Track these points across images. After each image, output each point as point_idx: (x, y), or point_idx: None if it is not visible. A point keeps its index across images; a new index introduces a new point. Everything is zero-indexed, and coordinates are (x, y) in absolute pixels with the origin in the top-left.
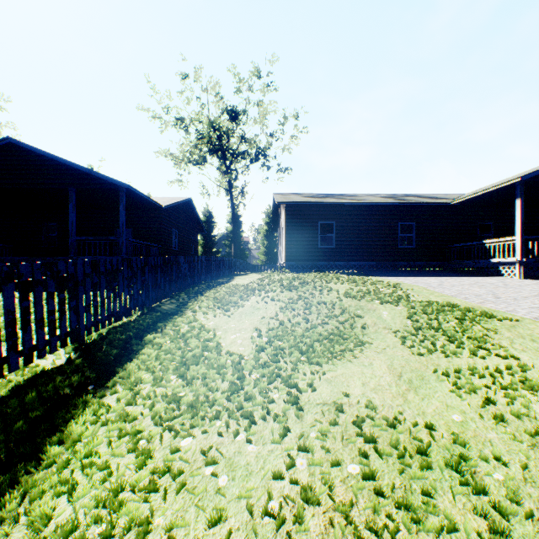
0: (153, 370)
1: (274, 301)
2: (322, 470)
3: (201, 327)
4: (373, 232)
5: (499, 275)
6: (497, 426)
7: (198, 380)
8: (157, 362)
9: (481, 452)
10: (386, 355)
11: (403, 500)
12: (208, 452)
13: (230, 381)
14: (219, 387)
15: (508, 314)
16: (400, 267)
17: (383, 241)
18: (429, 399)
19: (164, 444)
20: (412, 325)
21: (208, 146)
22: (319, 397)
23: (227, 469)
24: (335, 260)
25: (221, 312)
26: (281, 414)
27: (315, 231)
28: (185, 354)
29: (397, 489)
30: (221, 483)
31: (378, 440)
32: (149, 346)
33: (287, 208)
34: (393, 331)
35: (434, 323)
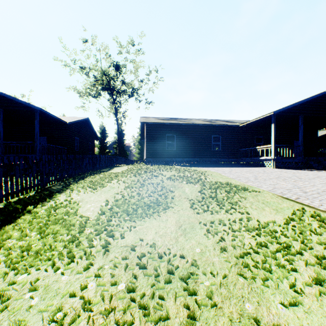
0: (22, 230)
1: (125, 183)
2: (103, 288)
3: (72, 200)
4: (197, 141)
5: (264, 166)
6: (221, 253)
7: (51, 235)
8: (27, 224)
9: (203, 270)
10: (178, 214)
11: (143, 303)
12: (35, 283)
13: (72, 235)
14: (63, 239)
15: (257, 188)
16: (213, 161)
17: (203, 146)
18: (191, 240)
19: (7, 279)
20: (199, 196)
21: (102, 85)
22: (125, 242)
23: (43, 293)
24: (176, 157)
25: (90, 190)
26: (95, 254)
27: (164, 140)
28: (51, 218)
29: (146, 296)
30: (32, 303)
31: (149, 266)
32: (28, 214)
33: (147, 126)
34: (189, 199)
35: (213, 194)
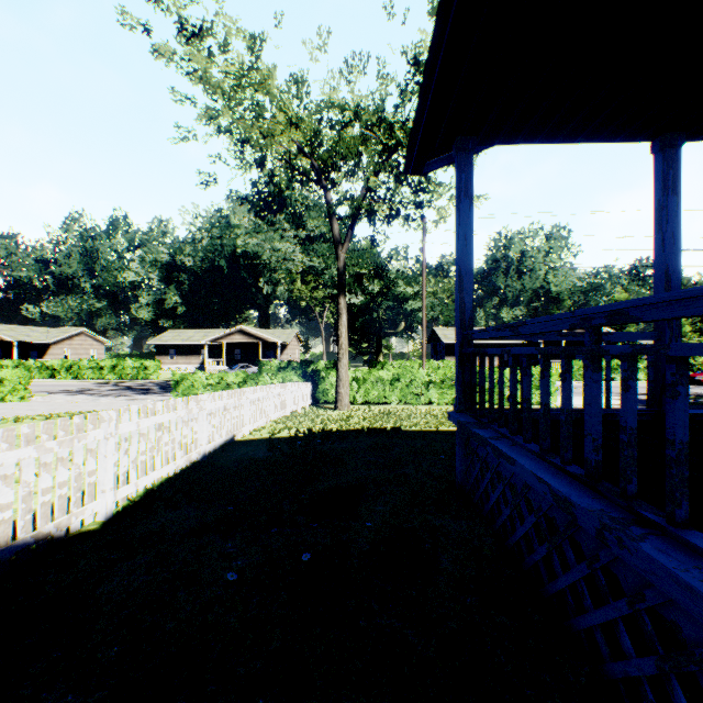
0: None
1: None
2: None
3: None
4: None
5: None
6: None
7: None
8: None
9: None
10: None
11: None
12: None
13: None
14: None
15: None
16: None
17: None
18: None
19: None
20: None
21: None
22: None
23: None
24: None
25: None
26: None
27: None
28: None
29: None
30: None
31: None
32: None
33: None
34: None
35: None
